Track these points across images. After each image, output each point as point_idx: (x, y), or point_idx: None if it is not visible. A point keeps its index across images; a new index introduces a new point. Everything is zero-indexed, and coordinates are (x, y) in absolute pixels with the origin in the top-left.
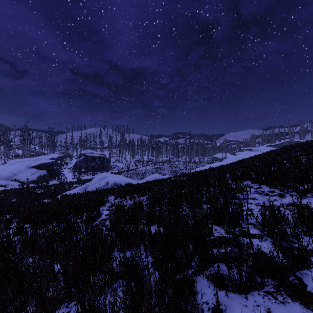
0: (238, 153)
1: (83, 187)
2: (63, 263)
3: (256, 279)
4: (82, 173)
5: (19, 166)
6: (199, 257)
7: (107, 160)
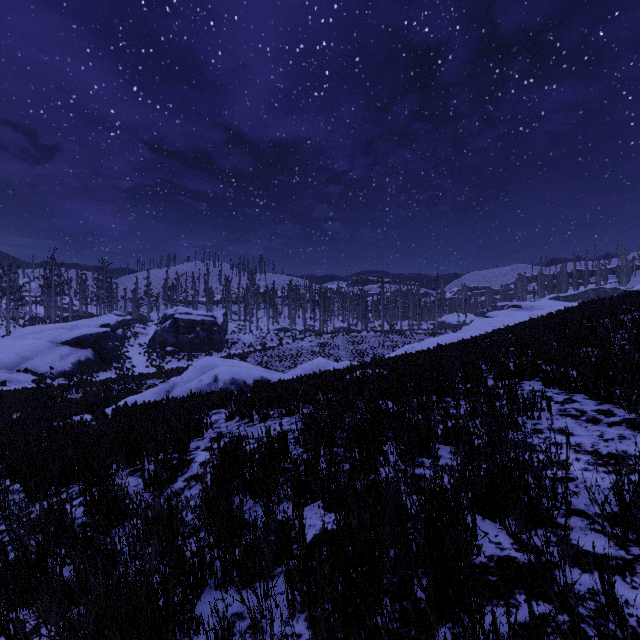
0: (493, 313)
1: (164, 388)
2: None
3: None
4: (167, 355)
5: (35, 341)
6: None
7: (219, 329)
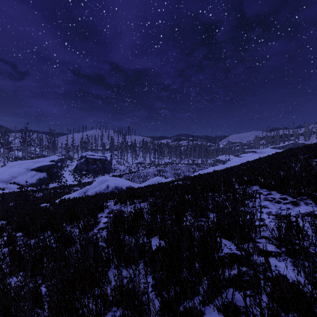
0: (242, 155)
1: (83, 191)
2: (47, 290)
3: (280, 316)
4: (83, 175)
5: (18, 169)
6: (208, 283)
7: (108, 162)
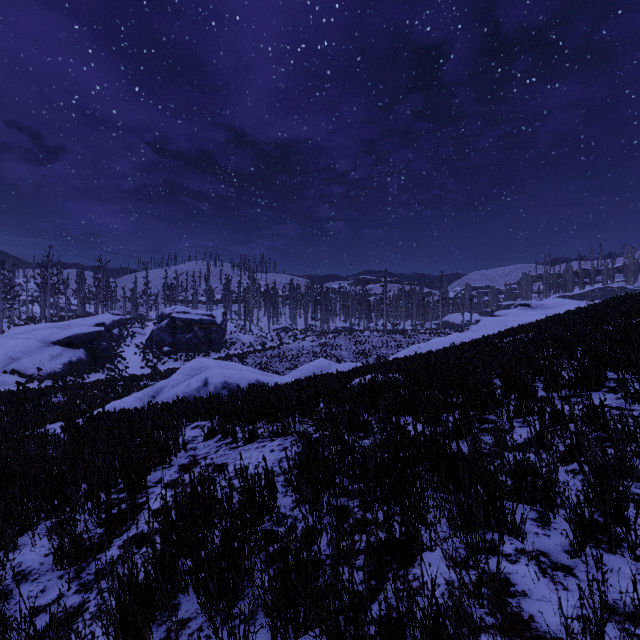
0: (502, 312)
1: (149, 393)
2: None
3: None
4: (164, 355)
5: (24, 341)
6: None
7: (218, 328)
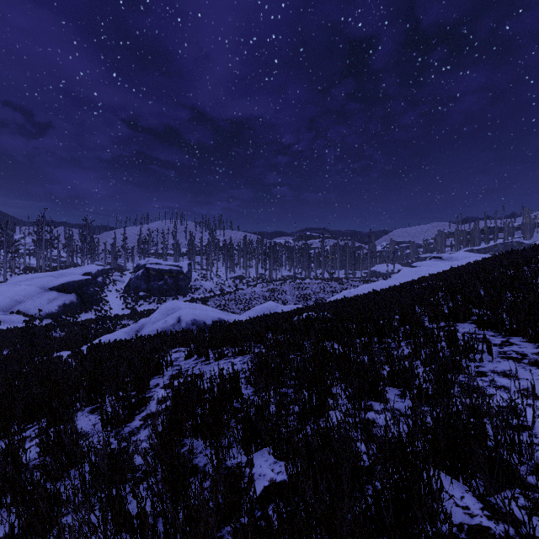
0: (418, 264)
1: (134, 328)
2: None
3: None
4: (140, 299)
5: (26, 287)
6: None
7: (184, 276)
